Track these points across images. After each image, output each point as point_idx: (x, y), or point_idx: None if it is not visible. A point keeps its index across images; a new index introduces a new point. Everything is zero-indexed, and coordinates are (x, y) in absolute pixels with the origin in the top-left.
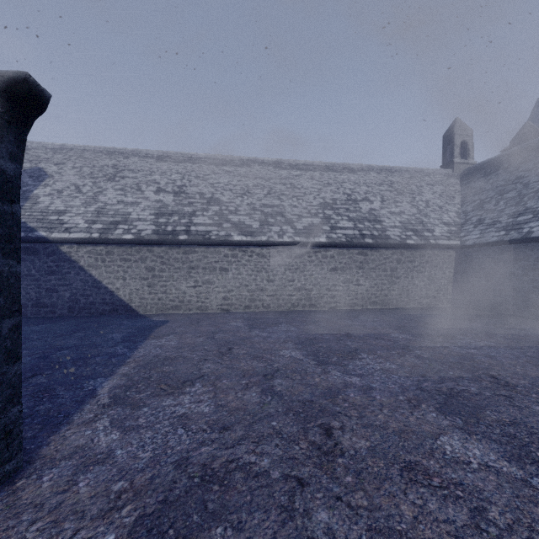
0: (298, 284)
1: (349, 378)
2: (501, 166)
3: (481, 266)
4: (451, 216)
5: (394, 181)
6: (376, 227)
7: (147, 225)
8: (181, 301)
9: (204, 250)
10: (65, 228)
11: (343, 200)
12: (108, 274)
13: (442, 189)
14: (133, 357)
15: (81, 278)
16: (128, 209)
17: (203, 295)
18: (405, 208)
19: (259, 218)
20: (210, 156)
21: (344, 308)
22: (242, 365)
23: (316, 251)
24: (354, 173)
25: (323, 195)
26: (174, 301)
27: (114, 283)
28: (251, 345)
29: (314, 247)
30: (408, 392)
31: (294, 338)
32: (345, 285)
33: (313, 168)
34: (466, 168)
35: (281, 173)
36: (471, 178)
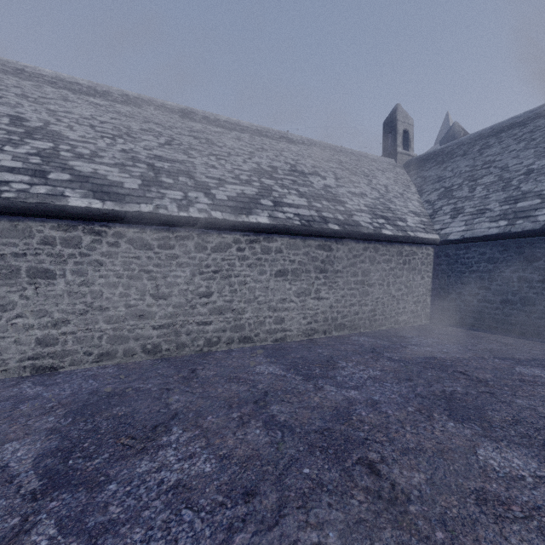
0: (219, 300)
1: None
2: (455, 154)
3: (471, 268)
4: (416, 205)
5: (342, 160)
6: (339, 209)
7: None
8: None
9: None
10: None
11: (286, 169)
12: None
13: (394, 176)
14: None
15: None
16: None
17: None
18: (365, 190)
19: (143, 174)
20: (63, 76)
21: (297, 339)
22: None
23: (251, 240)
24: (295, 145)
25: (258, 160)
26: None
27: None
28: None
29: (248, 232)
30: None
31: None
32: (300, 299)
33: (240, 129)
34: (409, 160)
35: (192, 125)
36: (420, 168)
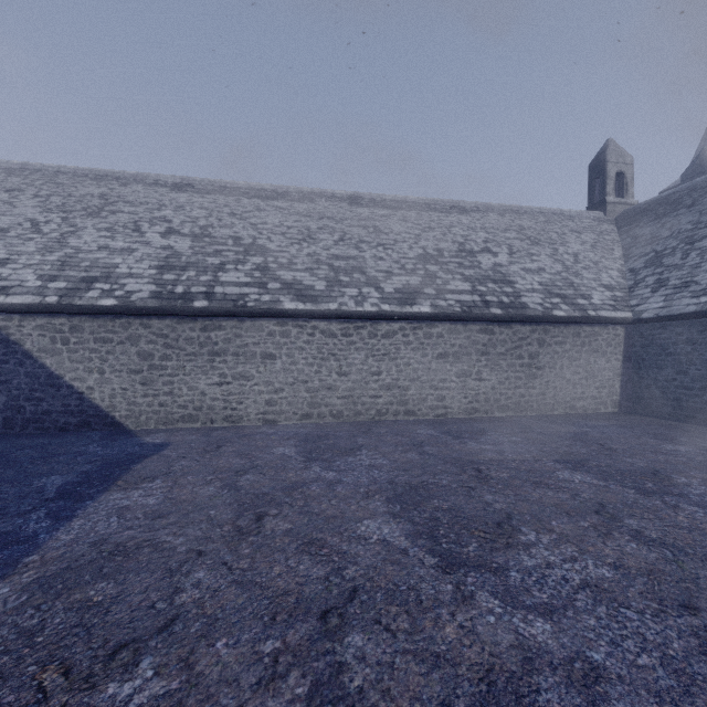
0: (387, 379)
1: (527, 624)
2: (681, 204)
3: (668, 351)
4: (613, 276)
5: (525, 226)
6: (506, 291)
7: (143, 284)
8: (198, 408)
9: (235, 325)
10: (0, 288)
11: (453, 250)
12: (73, 365)
13: (594, 237)
14: (45, 548)
15: (26, 370)
16: (114, 258)
17: (234, 397)
18: (545, 263)
19: (326, 275)
20: (253, 185)
21: (458, 416)
22: (277, 572)
23: (415, 327)
24: (467, 215)
25: (423, 244)
26: (186, 408)
27: (83, 379)
28: (303, 506)
29: (412, 320)
30: (703, 694)
31: (384, 484)
32: (460, 379)
33: (407, 207)
34: (625, 210)
35: (360, 212)
36: (634, 223)
